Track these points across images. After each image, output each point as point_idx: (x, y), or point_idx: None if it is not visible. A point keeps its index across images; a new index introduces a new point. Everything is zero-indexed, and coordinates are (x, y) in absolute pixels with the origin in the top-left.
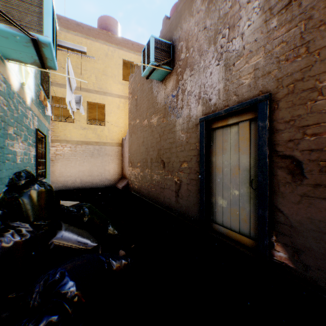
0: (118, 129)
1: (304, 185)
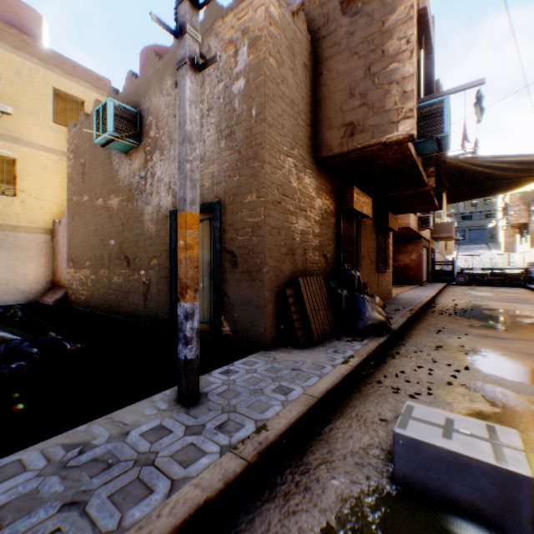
0: (45, 205)
1: (238, 273)
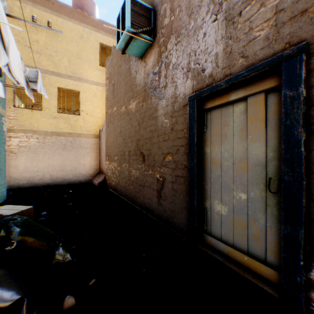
0: (95, 119)
1: None
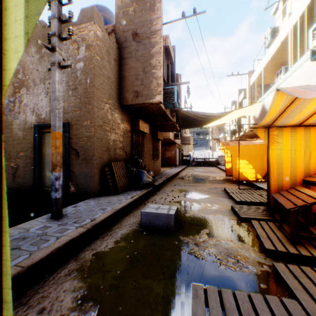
0: None
1: (79, 160)
